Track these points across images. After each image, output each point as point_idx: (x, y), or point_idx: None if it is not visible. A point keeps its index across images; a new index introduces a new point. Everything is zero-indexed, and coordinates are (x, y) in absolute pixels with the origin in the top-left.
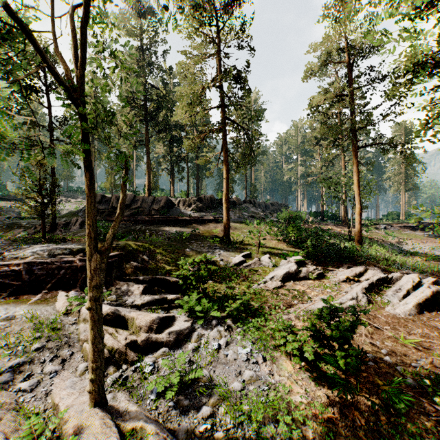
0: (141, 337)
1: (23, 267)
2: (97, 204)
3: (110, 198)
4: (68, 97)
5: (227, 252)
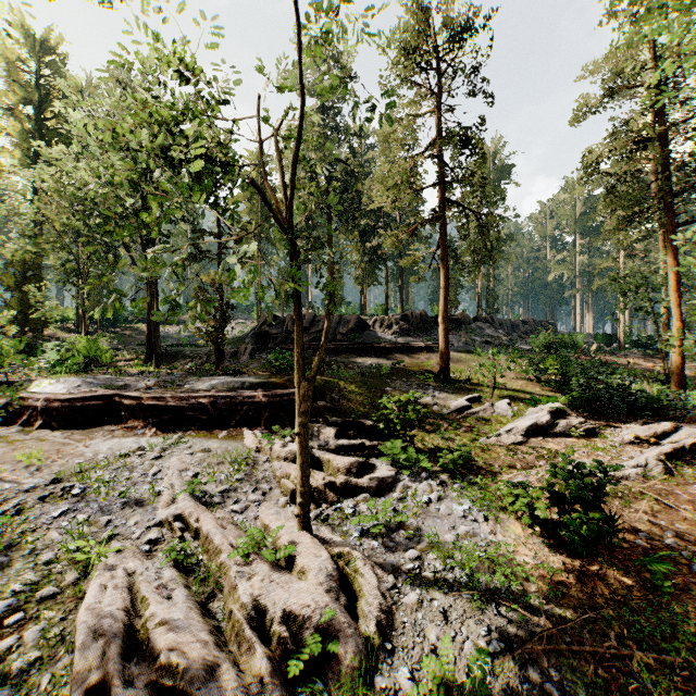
0: (339, 479)
1: (209, 400)
2: (268, 327)
3: (284, 319)
4: (287, 237)
5: (445, 394)
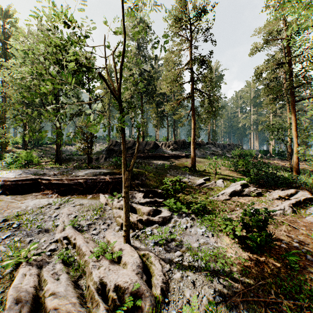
0: (144, 217)
1: (83, 180)
2: (113, 146)
3: (120, 143)
4: (118, 101)
5: (194, 177)
